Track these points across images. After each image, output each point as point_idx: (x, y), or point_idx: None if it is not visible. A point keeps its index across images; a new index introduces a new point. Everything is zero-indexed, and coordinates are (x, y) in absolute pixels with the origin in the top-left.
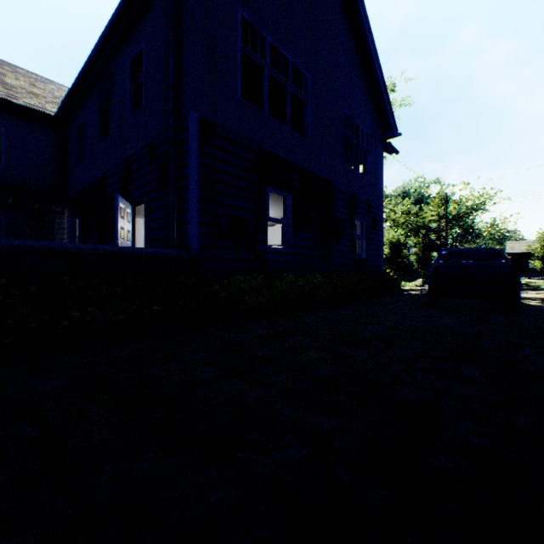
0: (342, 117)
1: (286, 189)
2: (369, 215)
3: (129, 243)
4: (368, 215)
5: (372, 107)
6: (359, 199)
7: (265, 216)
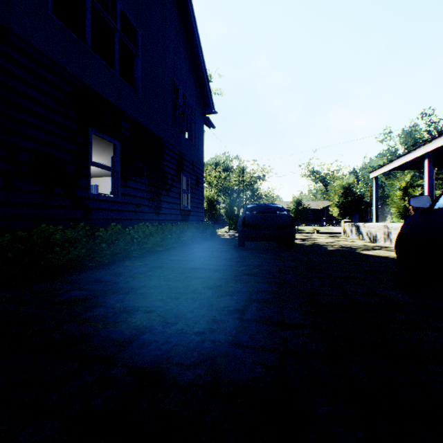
0: (172, 83)
1: (113, 136)
2: (193, 173)
3: None
4: (193, 173)
5: (196, 84)
6: (186, 159)
7: (88, 159)
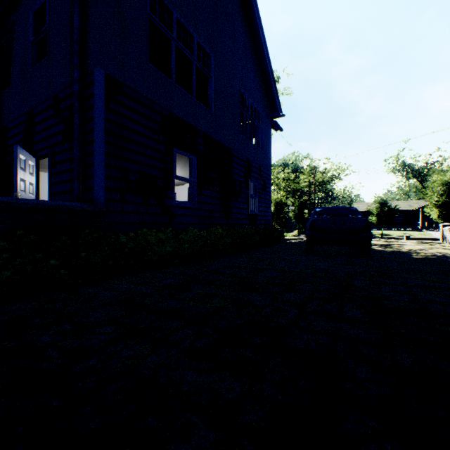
0: (240, 95)
1: (191, 152)
2: (260, 178)
3: (32, 196)
4: (260, 178)
5: (263, 91)
6: (253, 165)
7: (173, 174)
